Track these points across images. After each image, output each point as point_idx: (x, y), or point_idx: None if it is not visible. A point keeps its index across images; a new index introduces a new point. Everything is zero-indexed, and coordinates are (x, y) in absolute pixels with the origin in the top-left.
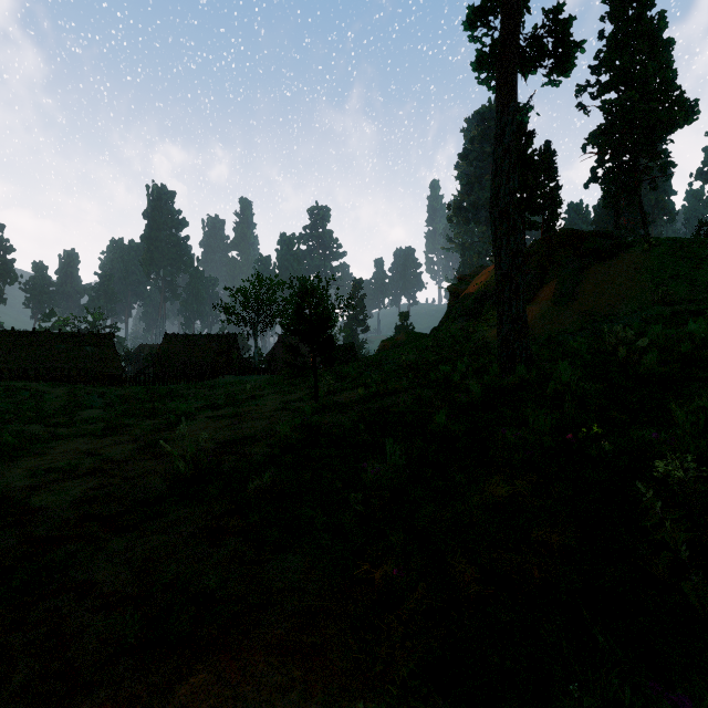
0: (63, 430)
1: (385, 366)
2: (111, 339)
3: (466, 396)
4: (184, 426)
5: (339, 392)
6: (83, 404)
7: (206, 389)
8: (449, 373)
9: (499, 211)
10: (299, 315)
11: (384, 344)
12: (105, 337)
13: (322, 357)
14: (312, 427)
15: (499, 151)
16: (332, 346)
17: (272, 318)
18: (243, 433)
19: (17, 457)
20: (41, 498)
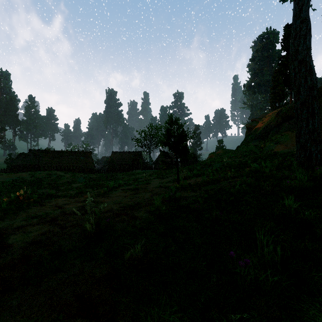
0: (61, 193)
1: (213, 165)
2: (90, 153)
3: (293, 183)
4: (89, 198)
5: (189, 178)
6: (76, 181)
7: (127, 176)
8: (258, 168)
9: (298, 62)
10: (168, 134)
11: (210, 155)
12: (88, 153)
13: (181, 158)
14: (176, 199)
15: (297, 22)
16: (187, 151)
17: (157, 143)
18: (136, 200)
19: (32, 206)
20: (15, 237)
